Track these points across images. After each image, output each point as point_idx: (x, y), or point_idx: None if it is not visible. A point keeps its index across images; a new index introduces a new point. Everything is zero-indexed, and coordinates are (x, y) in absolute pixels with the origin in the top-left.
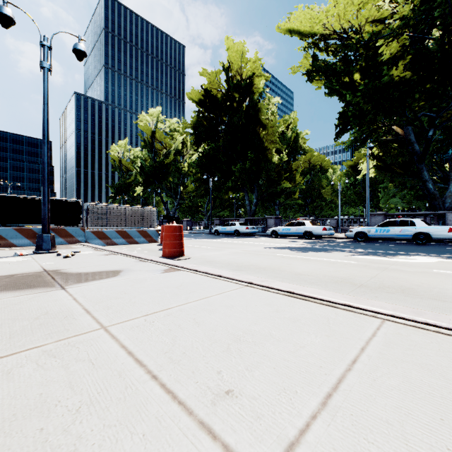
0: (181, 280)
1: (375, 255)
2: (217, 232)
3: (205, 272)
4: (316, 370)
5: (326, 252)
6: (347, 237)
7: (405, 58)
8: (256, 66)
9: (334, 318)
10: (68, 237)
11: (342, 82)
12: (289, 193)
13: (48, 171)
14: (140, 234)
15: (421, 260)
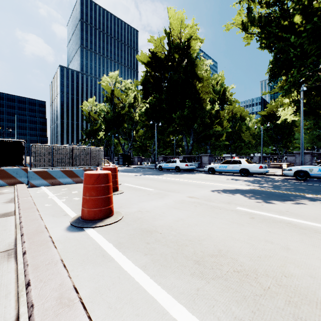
0: None
1: None
2: (160, 168)
3: None
4: None
5: (295, 202)
6: (281, 174)
7: None
8: (192, 32)
9: None
10: (7, 178)
11: (281, 25)
12: (218, 135)
13: None
14: None
15: None
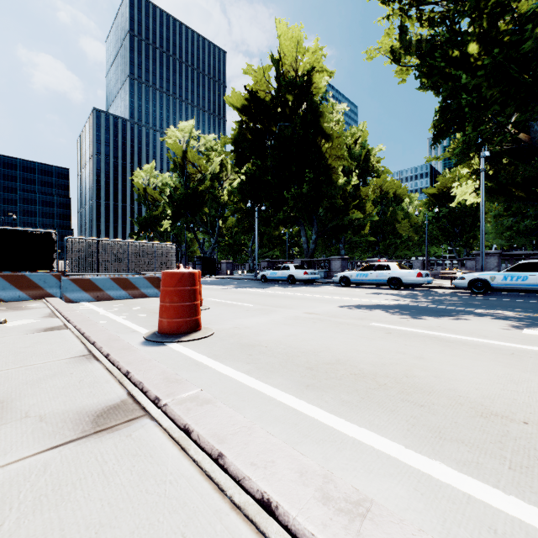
0: None
1: None
2: (264, 278)
3: (214, 459)
4: None
5: (455, 318)
6: (451, 286)
7: None
8: (315, 59)
9: None
10: (31, 289)
11: (448, 57)
12: (357, 227)
13: None
14: (151, 282)
15: None
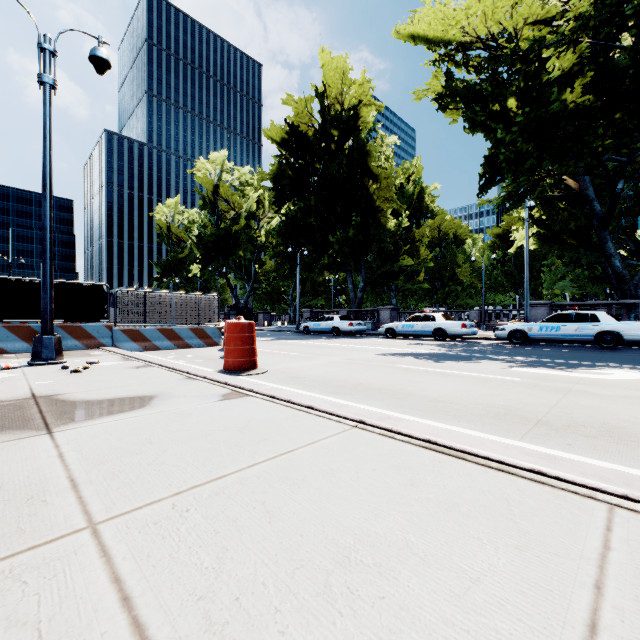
0: (248, 416)
1: (545, 366)
2: (307, 330)
3: (288, 401)
4: None
5: (470, 362)
6: (496, 338)
7: (584, 74)
8: (363, 91)
9: (519, 502)
10: (86, 339)
11: (489, 111)
12: (410, 273)
13: (51, 241)
14: (195, 333)
15: (618, 375)
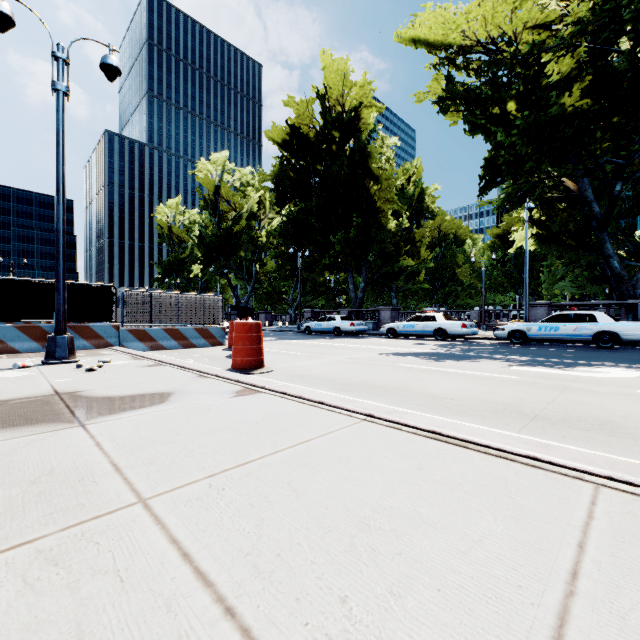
0: (263, 410)
1: (543, 365)
2: (308, 330)
3: (299, 397)
4: (513, 594)
5: (471, 361)
6: (496, 338)
7: (582, 79)
8: (364, 93)
9: (515, 482)
10: (94, 339)
11: (489, 114)
12: (410, 273)
13: (64, 243)
14: (199, 333)
15: (613, 374)
